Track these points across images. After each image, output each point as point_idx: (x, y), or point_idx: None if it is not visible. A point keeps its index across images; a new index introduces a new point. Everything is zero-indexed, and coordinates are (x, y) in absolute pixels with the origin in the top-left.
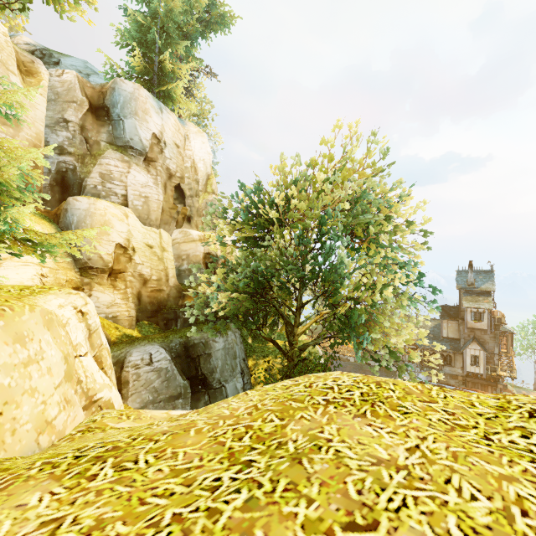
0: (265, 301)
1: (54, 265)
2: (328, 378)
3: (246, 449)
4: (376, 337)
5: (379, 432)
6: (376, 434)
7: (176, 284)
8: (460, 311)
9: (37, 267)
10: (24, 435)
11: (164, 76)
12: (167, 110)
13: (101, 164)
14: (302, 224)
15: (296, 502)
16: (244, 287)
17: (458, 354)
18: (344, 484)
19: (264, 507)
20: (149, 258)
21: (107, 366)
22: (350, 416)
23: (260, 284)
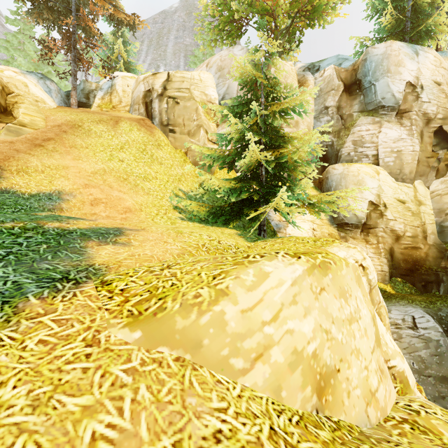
0: None
1: (320, 221)
2: None
3: None
4: None
5: None
6: None
7: (436, 242)
8: None
9: (310, 223)
10: (356, 401)
11: (418, 16)
12: (423, 49)
13: (353, 133)
14: None
15: None
16: None
17: None
18: None
19: None
20: (402, 213)
21: (386, 325)
22: None
23: None
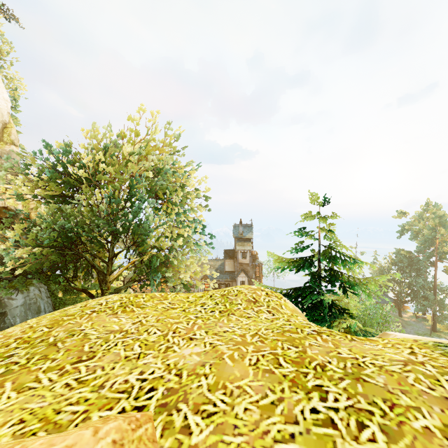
0: (74, 253)
1: None
2: (103, 299)
3: (11, 349)
4: (170, 274)
5: (121, 319)
6: (118, 320)
7: None
8: (235, 252)
9: None
10: None
11: None
12: None
13: None
14: (113, 186)
15: (43, 363)
16: (50, 242)
17: (234, 281)
18: (83, 347)
19: (17, 371)
20: None
21: None
22: (106, 316)
23: (69, 238)
